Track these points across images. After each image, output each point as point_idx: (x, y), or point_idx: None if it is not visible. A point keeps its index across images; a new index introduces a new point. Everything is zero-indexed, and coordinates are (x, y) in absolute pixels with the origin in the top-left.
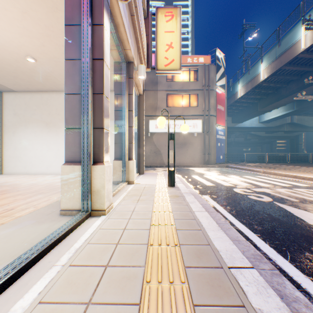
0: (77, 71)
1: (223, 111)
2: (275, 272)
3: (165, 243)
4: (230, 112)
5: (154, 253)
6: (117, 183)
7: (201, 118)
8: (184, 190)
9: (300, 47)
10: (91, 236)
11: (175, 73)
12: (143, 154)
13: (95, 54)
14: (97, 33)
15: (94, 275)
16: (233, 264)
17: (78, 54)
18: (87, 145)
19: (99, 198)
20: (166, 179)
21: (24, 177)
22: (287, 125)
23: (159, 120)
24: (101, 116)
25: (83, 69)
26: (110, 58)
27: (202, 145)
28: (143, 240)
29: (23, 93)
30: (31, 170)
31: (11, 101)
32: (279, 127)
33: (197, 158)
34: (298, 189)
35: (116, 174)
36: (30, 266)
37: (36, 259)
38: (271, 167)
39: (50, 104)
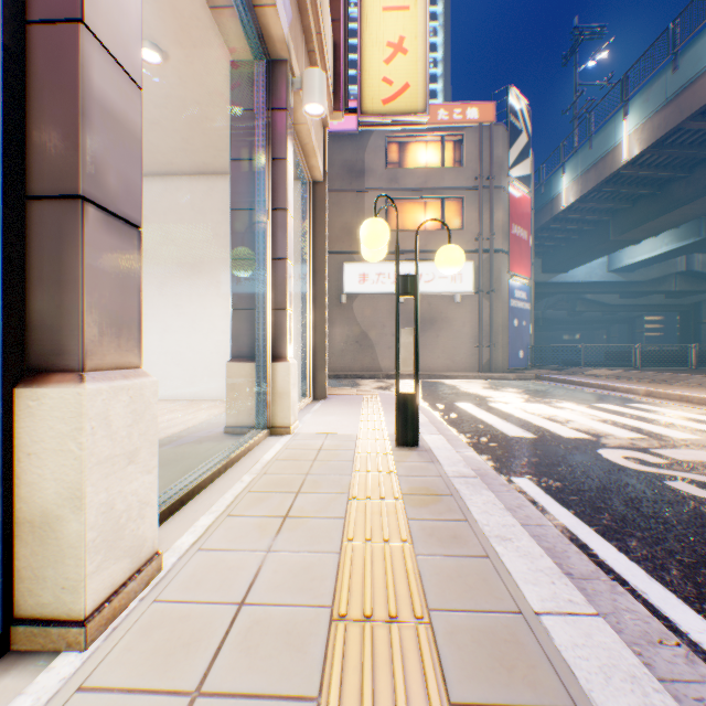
0: None
1: (526, 240)
2: None
3: None
4: (538, 247)
5: None
6: (239, 432)
7: (472, 258)
8: (453, 466)
9: None
10: None
11: (411, 124)
12: (324, 346)
13: None
14: None
15: None
16: None
17: None
18: None
19: (53, 560)
20: (388, 418)
21: None
22: (678, 278)
23: (366, 227)
24: (69, 134)
25: None
26: (218, 50)
27: (474, 324)
28: None
29: None
30: None
31: None
32: (657, 282)
33: (461, 357)
34: None
35: (235, 405)
36: None
37: None
38: (659, 380)
39: None
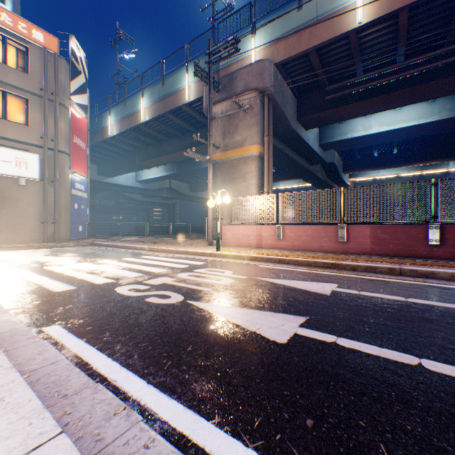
0: None
1: (86, 150)
2: None
3: None
4: (96, 157)
5: None
6: None
7: (39, 152)
8: None
9: (185, 98)
10: None
11: None
12: None
13: None
14: None
15: None
16: None
17: None
18: None
19: None
20: None
21: None
22: (167, 190)
23: None
24: None
25: None
26: None
27: (41, 205)
28: None
29: None
30: None
31: None
32: (159, 191)
33: (28, 231)
34: (200, 269)
35: None
36: None
37: None
38: (157, 242)
39: None
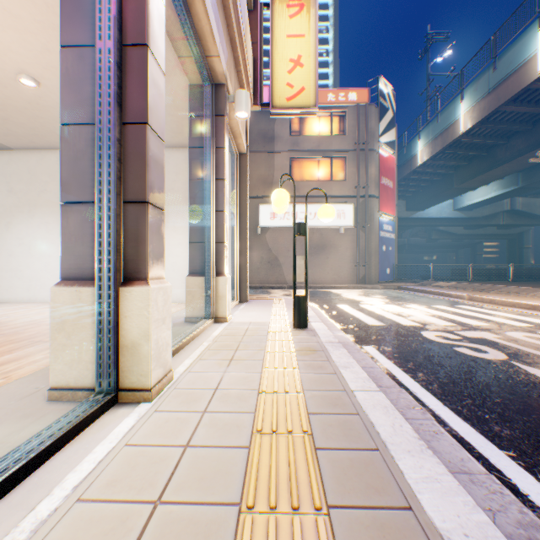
0: (88, 73)
1: (392, 188)
2: None
3: (287, 501)
4: (402, 192)
5: None
6: (194, 321)
7: (353, 201)
8: (326, 337)
9: (535, 69)
10: (94, 473)
11: (306, 114)
12: (247, 265)
13: (127, 32)
14: None
15: None
16: None
17: (89, 33)
18: (109, 239)
19: (137, 363)
20: (290, 313)
21: (23, 307)
22: (505, 215)
23: (275, 195)
24: (142, 174)
25: (99, 65)
26: (180, 77)
27: (353, 249)
28: (229, 490)
29: (25, 152)
30: (39, 295)
31: (2, 168)
32: (490, 218)
33: (345, 273)
34: None
35: (191, 304)
36: None
37: None
38: (481, 289)
39: None
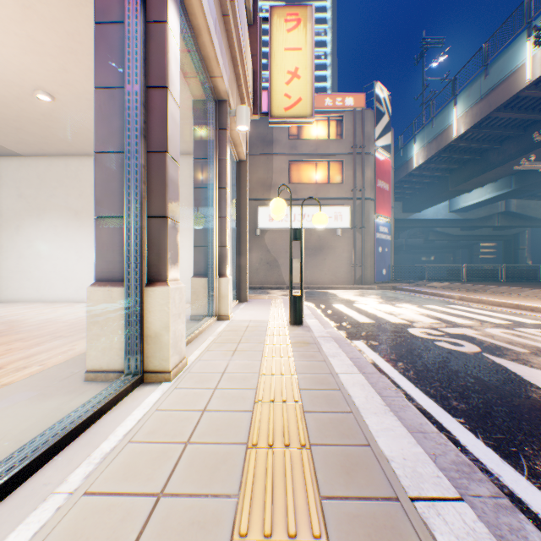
0: (118, 110)
1: (388, 191)
2: (502, 502)
3: (281, 441)
4: (399, 194)
5: (259, 464)
6: (199, 319)
7: (349, 204)
8: (319, 333)
9: (524, 78)
10: (137, 427)
11: (303, 123)
12: (246, 267)
13: (151, 77)
14: (155, 37)
15: (132, 516)
16: (419, 491)
17: (119, 77)
18: (136, 248)
19: (159, 349)
20: (287, 311)
21: (34, 307)
22: (499, 217)
23: (273, 204)
24: (163, 194)
25: (128, 105)
26: (186, 94)
27: (350, 251)
28: (239, 436)
29: (34, 159)
30: (48, 295)
31: (12, 173)
32: (485, 219)
33: (342, 274)
34: (525, 328)
35: (196, 303)
36: (1, 496)
37: (18, 479)
38: (472, 289)
39: (82, 179)
